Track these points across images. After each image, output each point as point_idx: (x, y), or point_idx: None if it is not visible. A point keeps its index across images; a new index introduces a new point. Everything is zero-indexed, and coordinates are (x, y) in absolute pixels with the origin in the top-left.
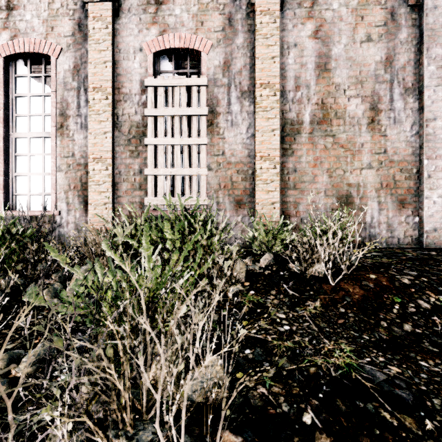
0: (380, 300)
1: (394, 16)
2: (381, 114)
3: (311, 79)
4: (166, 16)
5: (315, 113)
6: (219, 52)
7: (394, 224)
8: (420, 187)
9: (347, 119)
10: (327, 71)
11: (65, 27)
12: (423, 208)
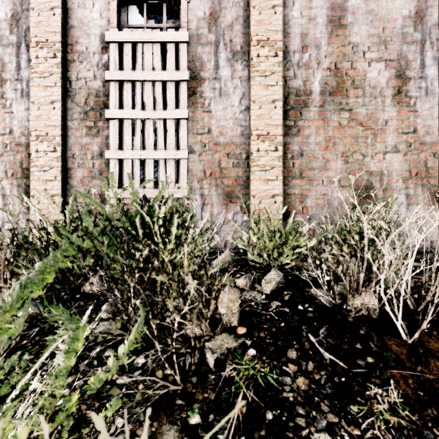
0: None
1: None
2: (410, 83)
3: (322, 37)
4: None
5: (327, 81)
6: None
7: (425, 223)
8: None
9: (367, 89)
10: (341, 27)
11: None
12: None
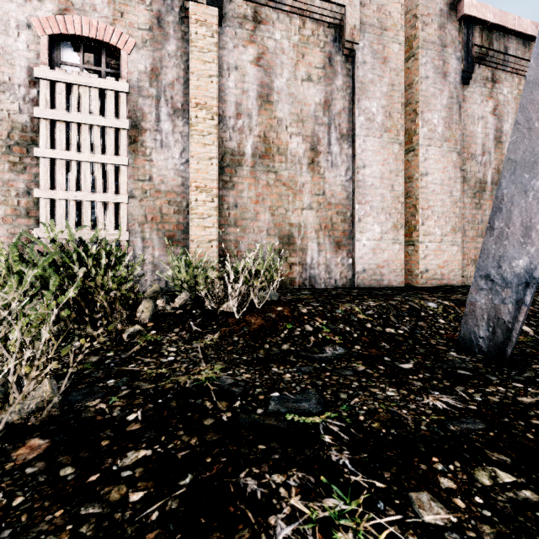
0: (275, 327)
1: (332, 61)
2: (320, 156)
3: (253, 108)
4: None
5: (258, 146)
6: (145, 55)
7: (331, 265)
8: (353, 230)
9: (289, 157)
10: (269, 103)
11: None
12: (355, 250)
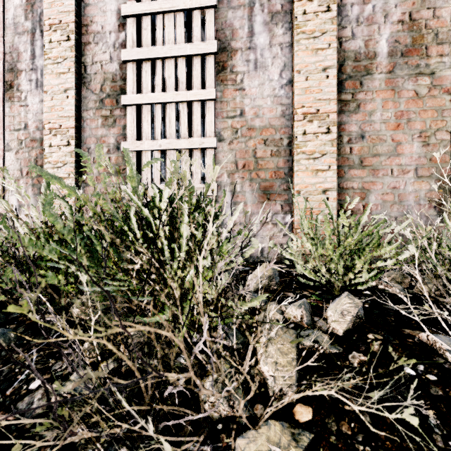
0: None
1: None
2: None
3: None
4: None
5: (399, 38)
6: None
7: None
8: None
9: None
10: None
11: None
12: None
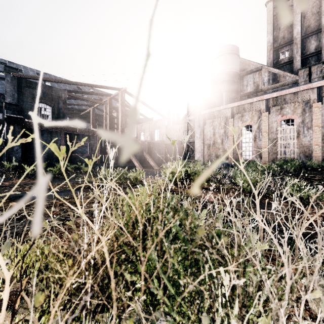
0: None
1: None
2: None
3: None
4: (283, 112)
5: None
6: (300, 118)
7: None
8: None
9: None
10: None
11: (255, 118)
12: None
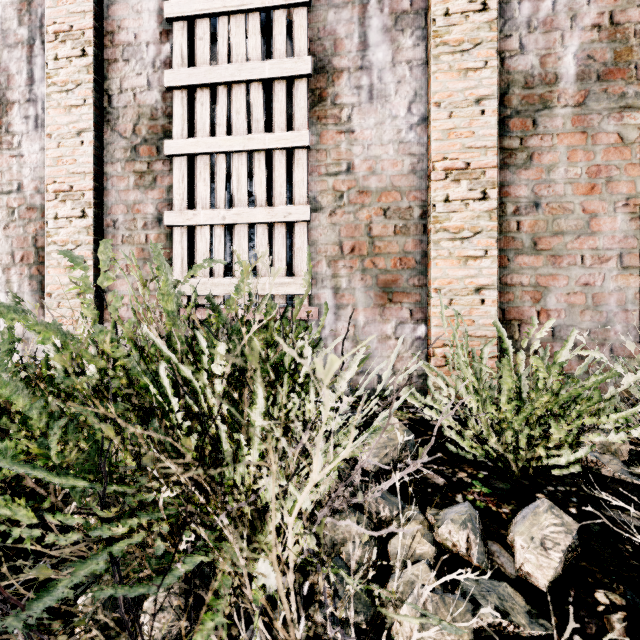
0: None
1: None
2: None
3: None
4: None
5: (593, 52)
6: None
7: None
8: None
9: None
10: None
11: None
12: None
